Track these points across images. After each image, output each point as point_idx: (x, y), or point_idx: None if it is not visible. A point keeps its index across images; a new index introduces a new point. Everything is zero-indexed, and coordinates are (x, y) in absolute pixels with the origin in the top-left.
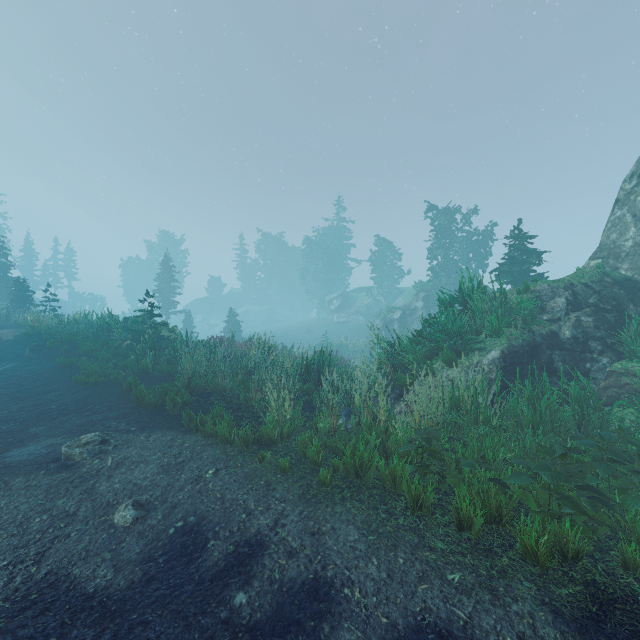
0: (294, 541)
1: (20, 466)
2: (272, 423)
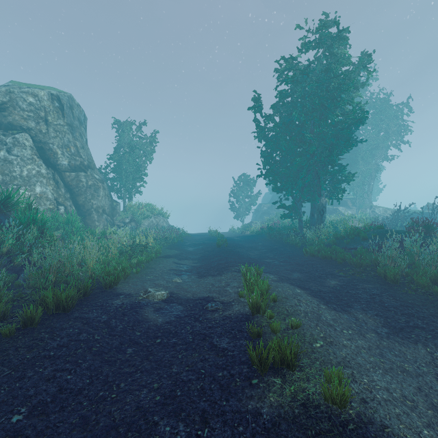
0: (168, 267)
1: (183, 300)
2: (115, 267)
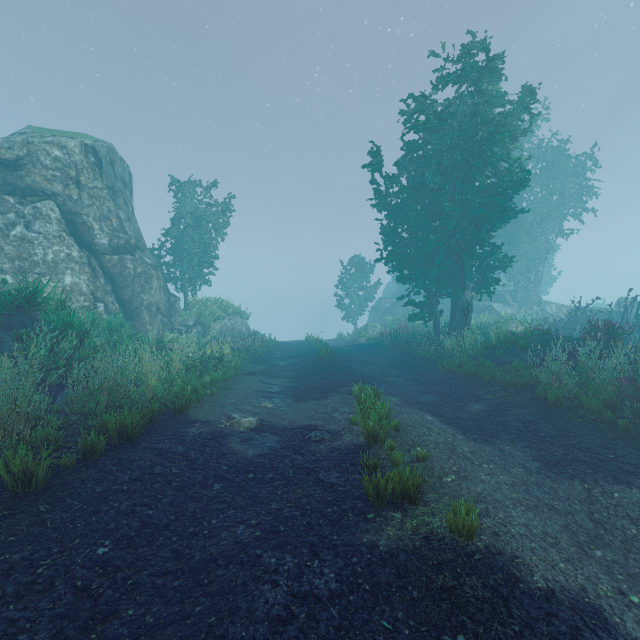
0: (253, 388)
1: (278, 429)
2: (183, 387)
